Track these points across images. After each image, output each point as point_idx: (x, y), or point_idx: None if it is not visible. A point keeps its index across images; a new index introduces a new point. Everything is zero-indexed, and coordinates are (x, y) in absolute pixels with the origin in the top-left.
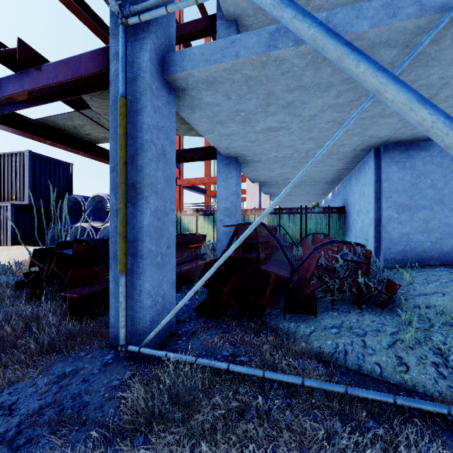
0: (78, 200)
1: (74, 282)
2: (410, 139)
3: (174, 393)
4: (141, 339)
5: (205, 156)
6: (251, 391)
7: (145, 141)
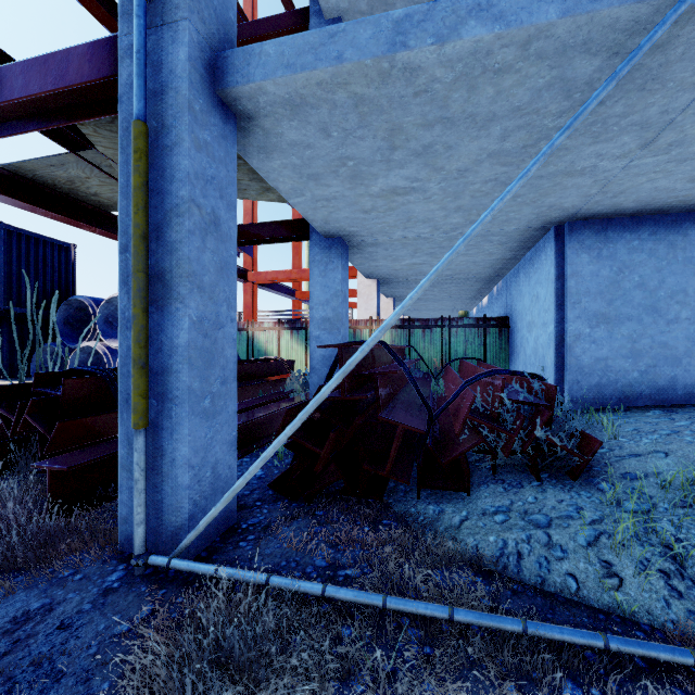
0: (85, 305)
1: (65, 443)
2: (609, 213)
3: (224, 647)
4: (175, 542)
5: (292, 235)
6: (363, 634)
7: (181, 199)
